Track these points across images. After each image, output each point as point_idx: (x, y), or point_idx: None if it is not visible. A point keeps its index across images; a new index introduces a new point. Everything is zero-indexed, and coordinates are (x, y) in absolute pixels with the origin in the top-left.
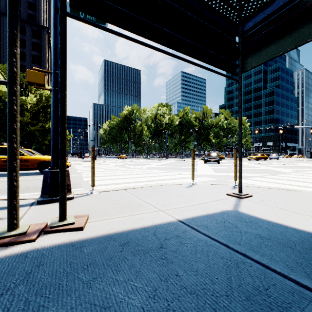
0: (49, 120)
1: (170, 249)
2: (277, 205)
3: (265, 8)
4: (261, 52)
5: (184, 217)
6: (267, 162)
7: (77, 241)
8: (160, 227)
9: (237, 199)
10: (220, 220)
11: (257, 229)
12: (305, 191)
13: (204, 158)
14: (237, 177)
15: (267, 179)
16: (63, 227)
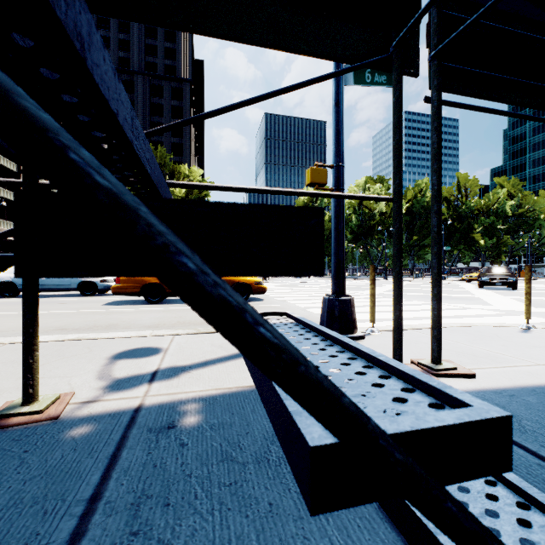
0: None
1: None
2: None
3: None
4: None
5: None
6: None
7: (494, 389)
8: None
9: None
10: None
11: None
12: None
13: (479, 279)
14: None
15: None
16: (451, 372)
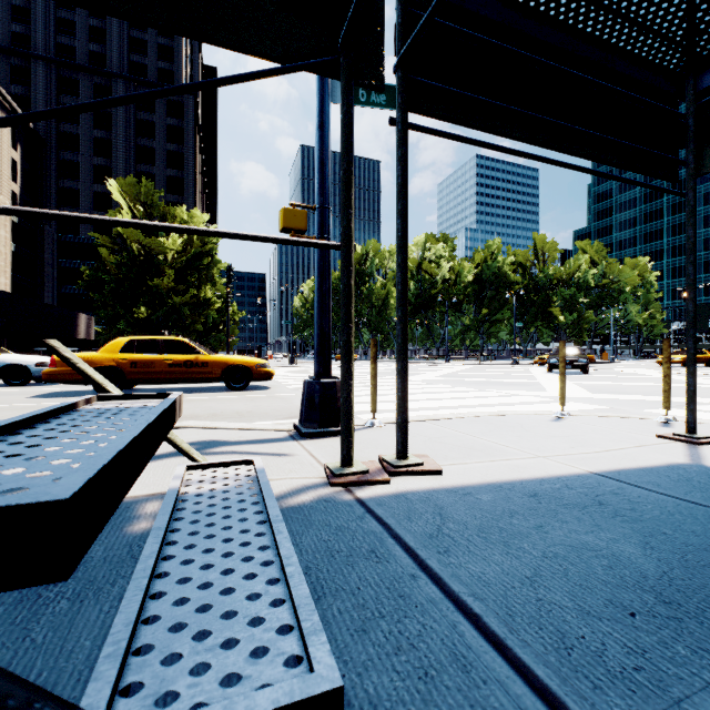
0: (205, 282)
1: (621, 507)
2: None
3: None
4: None
5: (599, 469)
6: None
7: (453, 487)
8: (569, 480)
9: (687, 445)
10: (675, 477)
11: None
12: None
13: (547, 361)
14: (655, 403)
15: None
16: (413, 469)
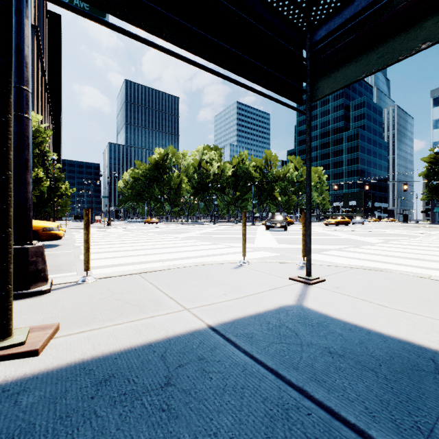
0: (37, 165)
1: (182, 387)
2: (358, 294)
3: (343, 10)
4: (337, 73)
5: (220, 321)
6: (349, 228)
7: (18, 379)
8: (175, 342)
9: (303, 285)
10: (273, 323)
11: (327, 338)
12: (396, 271)
13: (265, 223)
14: None
15: (347, 253)
16: None
